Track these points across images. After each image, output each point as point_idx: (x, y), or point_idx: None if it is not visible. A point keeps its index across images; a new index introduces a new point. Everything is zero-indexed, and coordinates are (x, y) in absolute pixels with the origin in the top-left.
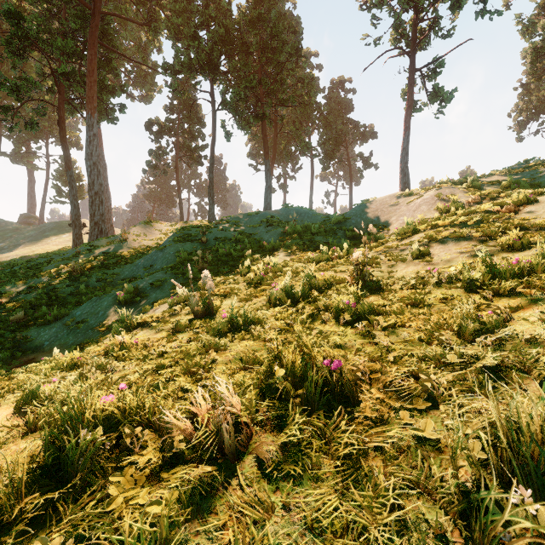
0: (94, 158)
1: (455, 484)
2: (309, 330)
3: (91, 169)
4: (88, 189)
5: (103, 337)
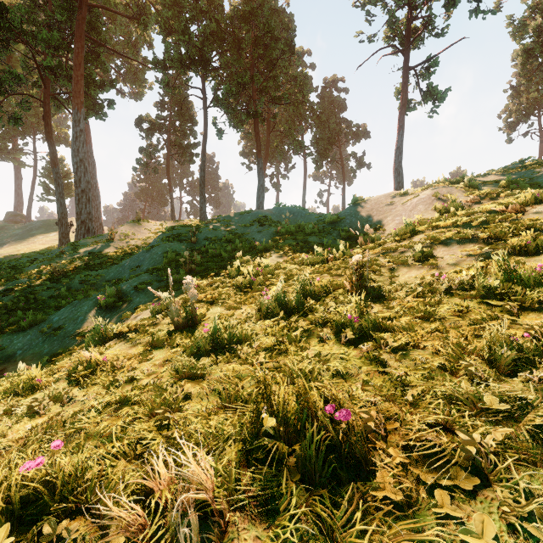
0: (81, 155)
1: None
2: (305, 350)
3: (78, 165)
4: (75, 186)
5: (79, 347)
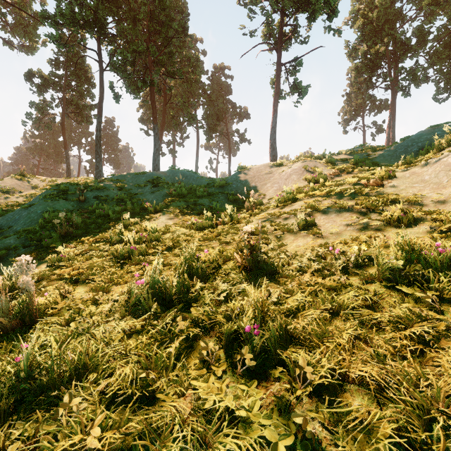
0: None
1: None
2: (181, 395)
3: None
4: None
5: None
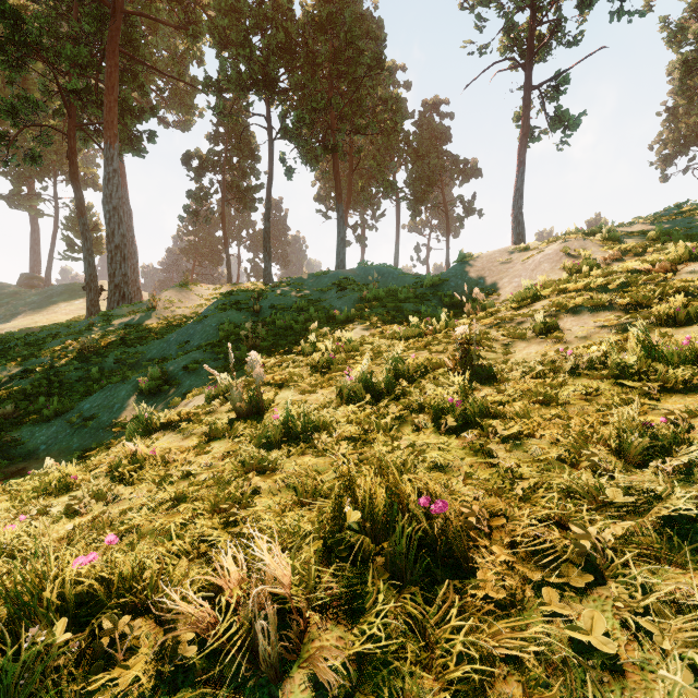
0: (115, 201)
1: None
2: (396, 440)
3: (110, 215)
4: (107, 241)
5: (117, 440)
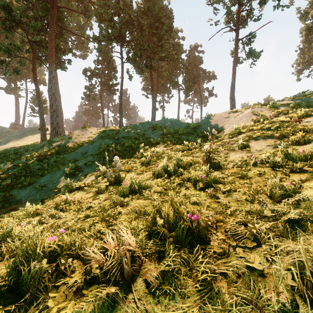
0: (53, 90)
1: (278, 305)
2: (178, 193)
3: (51, 96)
4: (50, 108)
5: (56, 195)
